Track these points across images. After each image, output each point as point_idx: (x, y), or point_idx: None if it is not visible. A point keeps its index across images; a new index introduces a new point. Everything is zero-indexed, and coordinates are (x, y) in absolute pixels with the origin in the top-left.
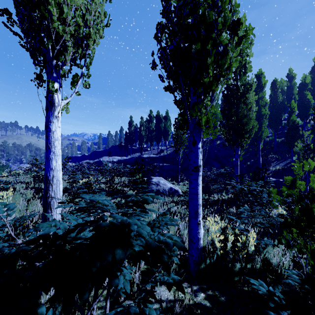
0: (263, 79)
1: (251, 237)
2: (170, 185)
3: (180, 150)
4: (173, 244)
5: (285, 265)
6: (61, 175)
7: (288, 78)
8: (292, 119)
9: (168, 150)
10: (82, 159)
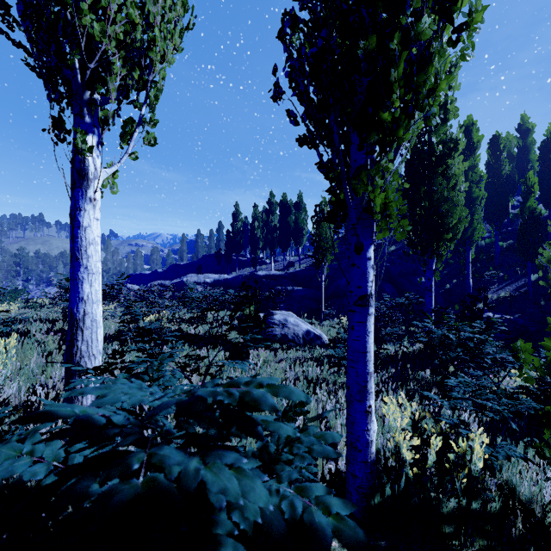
0: (475, 134)
1: (477, 442)
2: (306, 327)
3: (324, 263)
4: (335, 535)
5: (548, 500)
6: (100, 312)
7: (520, 131)
8: (529, 206)
9: (301, 262)
10: (152, 278)
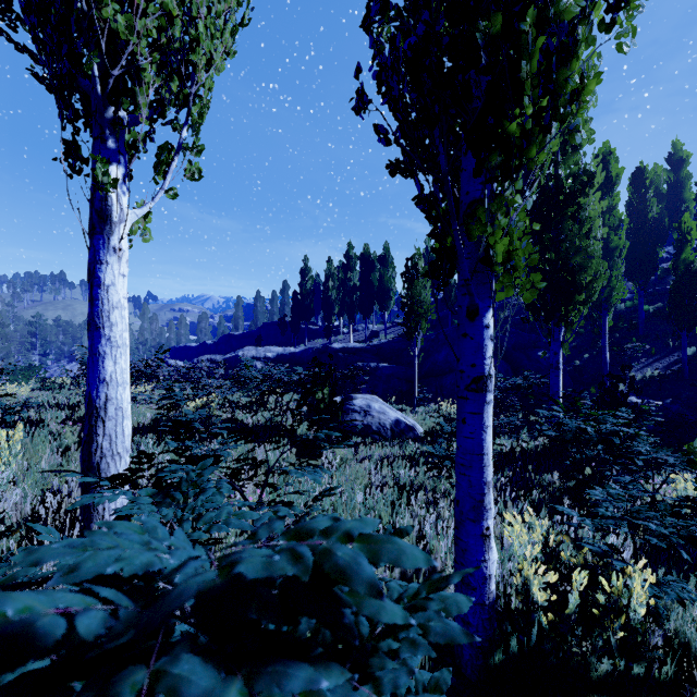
0: (614, 165)
1: (638, 580)
2: (396, 415)
3: (418, 333)
4: None
5: None
6: (128, 397)
7: (671, 162)
8: (684, 259)
9: (388, 332)
10: (200, 352)
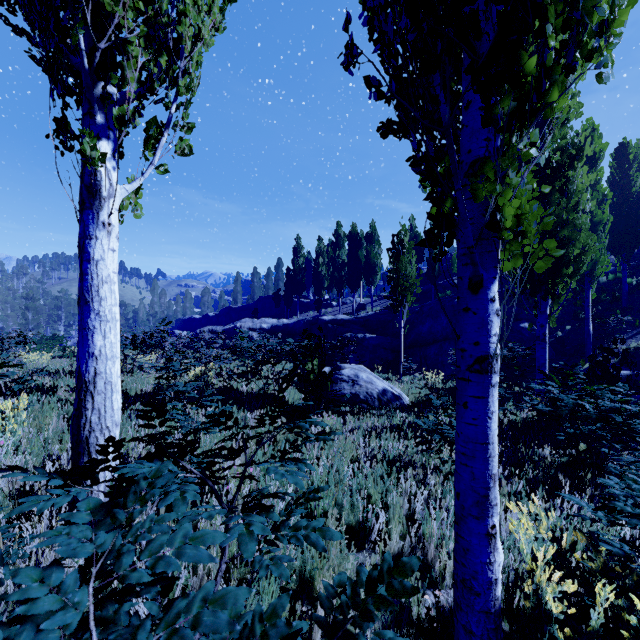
0: (597, 141)
1: None
2: (382, 385)
3: (403, 306)
4: None
5: None
6: (117, 371)
7: None
8: None
9: (374, 305)
10: (203, 323)
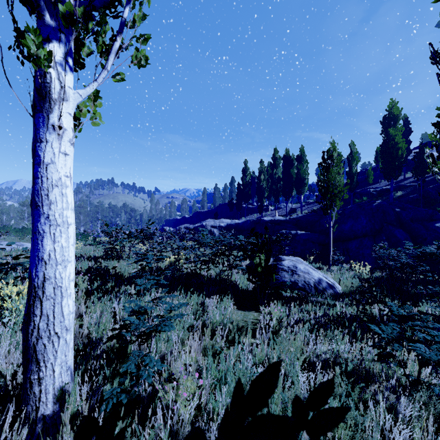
0: None
1: None
2: (318, 275)
3: (332, 209)
4: None
5: None
6: (70, 274)
7: None
8: None
9: (303, 209)
10: (182, 222)
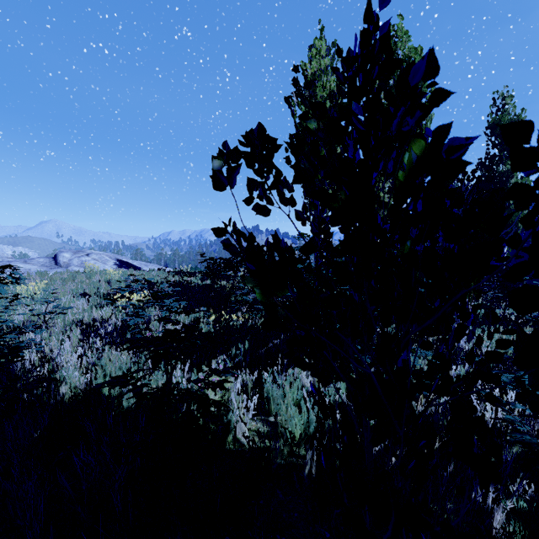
0: None
1: None
2: None
3: None
4: None
5: None
6: None
7: None
8: None
9: None
10: None
